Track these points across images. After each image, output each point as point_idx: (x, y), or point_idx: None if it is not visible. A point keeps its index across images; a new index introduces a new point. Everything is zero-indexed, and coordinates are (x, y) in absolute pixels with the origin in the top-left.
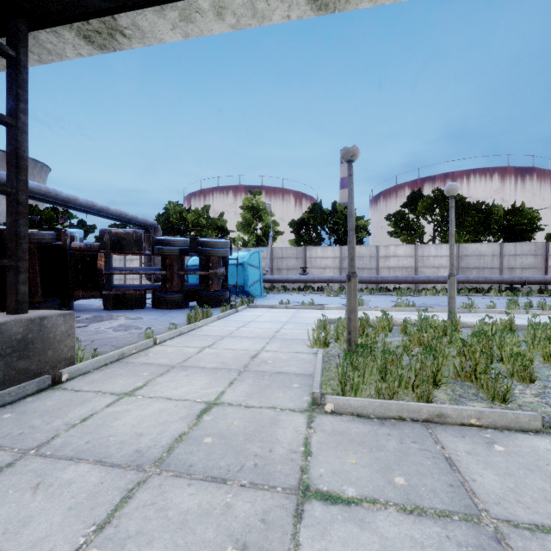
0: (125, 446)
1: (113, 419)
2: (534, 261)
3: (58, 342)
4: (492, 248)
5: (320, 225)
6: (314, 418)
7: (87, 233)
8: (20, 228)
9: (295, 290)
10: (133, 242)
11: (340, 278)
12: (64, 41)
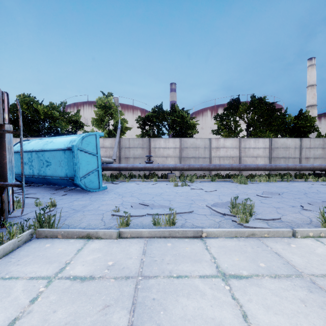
0: None
1: None
2: (322, 152)
3: None
4: (294, 142)
5: (162, 122)
6: None
7: None
8: None
9: (141, 177)
10: None
11: (183, 166)
12: None
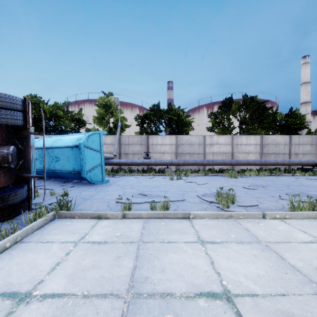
0: None
1: None
2: (310, 148)
3: None
4: (284, 139)
5: (159, 120)
6: None
7: None
8: None
9: (140, 172)
10: None
11: (178, 161)
12: None
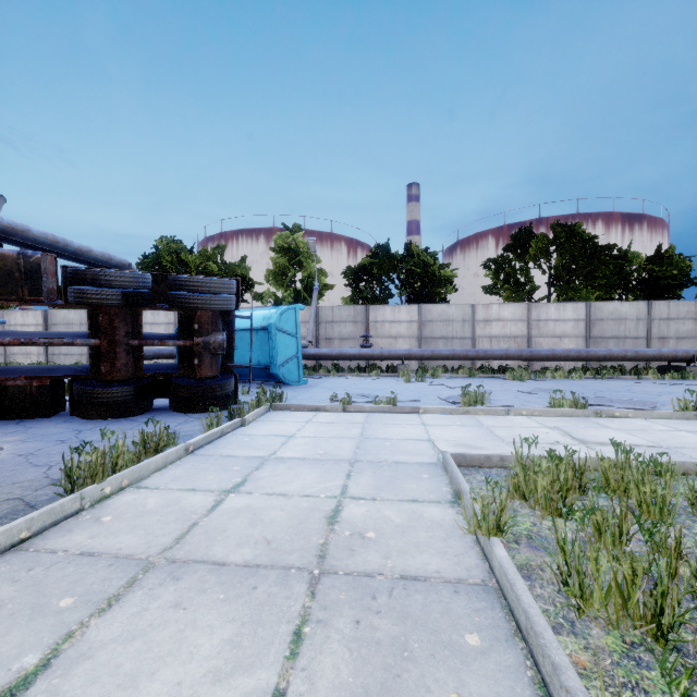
0: None
1: None
2: (694, 327)
3: None
4: (636, 308)
5: (388, 275)
6: None
7: None
8: None
9: (353, 371)
10: (18, 276)
11: (422, 352)
12: None
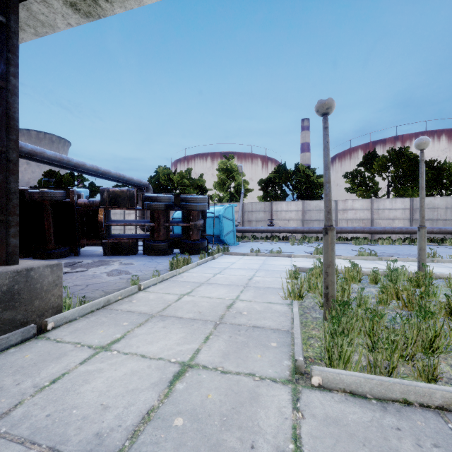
0: (86, 425)
1: (82, 382)
2: None
3: (46, 291)
4: (445, 201)
5: (285, 183)
6: (300, 394)
7: (96, 193)
8: (10, 184)
9: (263, 239)
10: (126, 198)
11: (303, 229)
12: (53, 11)
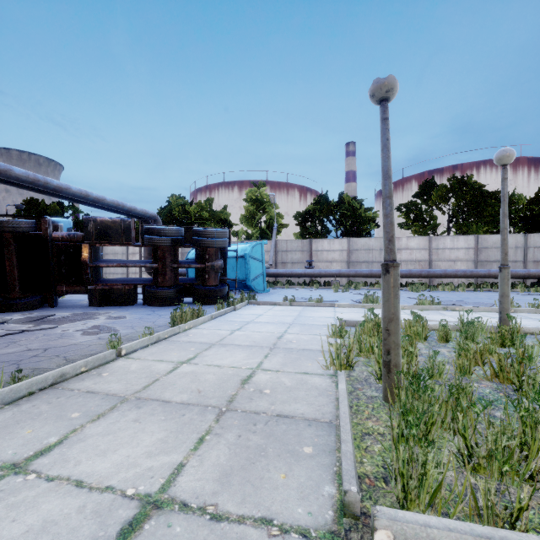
0: None
1: None
2: None
3: None
4: (514, 239)
5: (326, 217)
6: None
7: None
8: None
9: (300, 285)
10: (120, 231)
11: (348, 272)
12: None
